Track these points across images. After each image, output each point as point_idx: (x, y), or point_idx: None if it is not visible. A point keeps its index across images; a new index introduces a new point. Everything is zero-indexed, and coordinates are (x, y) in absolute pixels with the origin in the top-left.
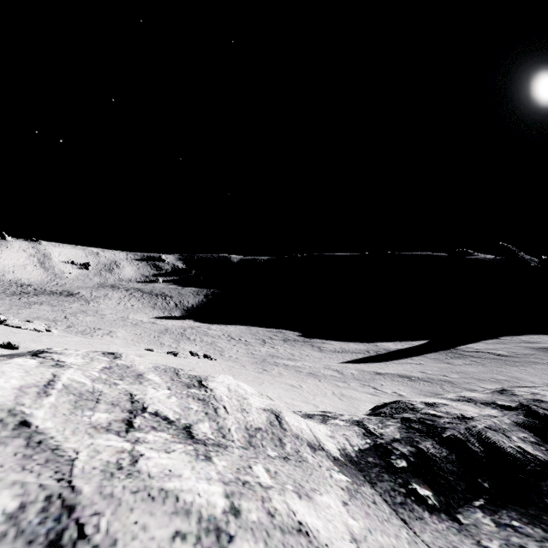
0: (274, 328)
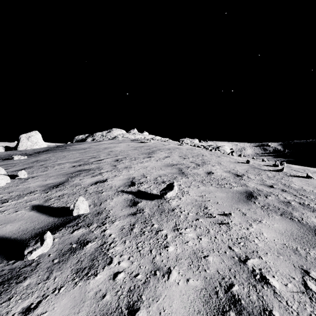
0: None
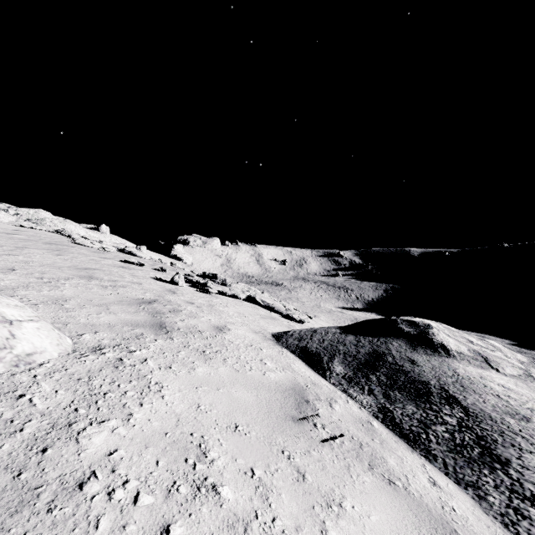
0: (472, 331)
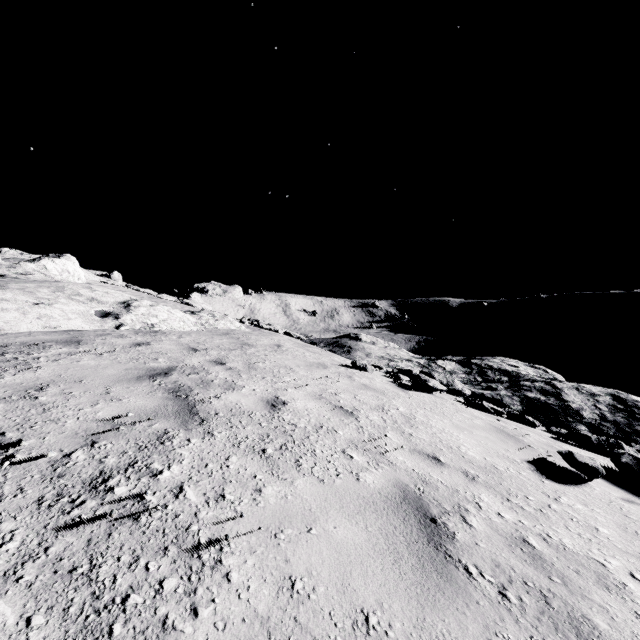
0: None
